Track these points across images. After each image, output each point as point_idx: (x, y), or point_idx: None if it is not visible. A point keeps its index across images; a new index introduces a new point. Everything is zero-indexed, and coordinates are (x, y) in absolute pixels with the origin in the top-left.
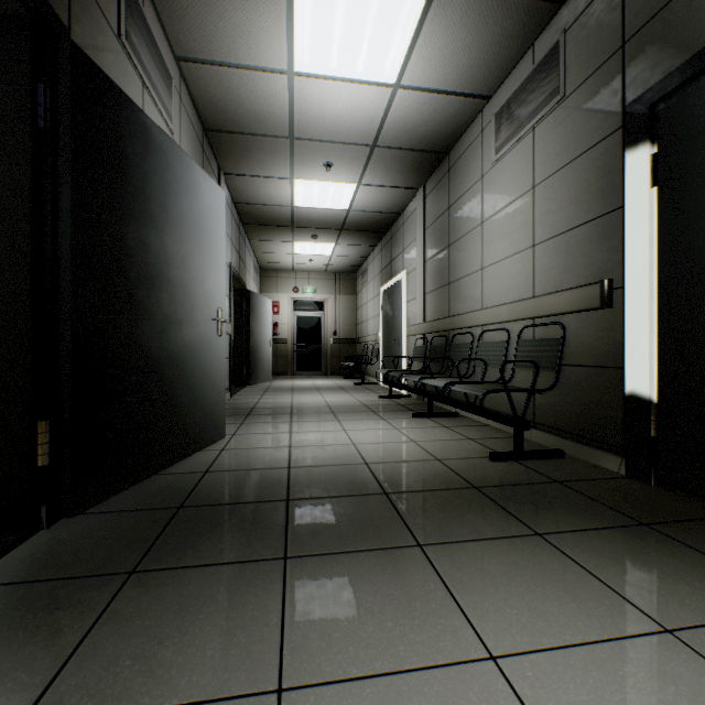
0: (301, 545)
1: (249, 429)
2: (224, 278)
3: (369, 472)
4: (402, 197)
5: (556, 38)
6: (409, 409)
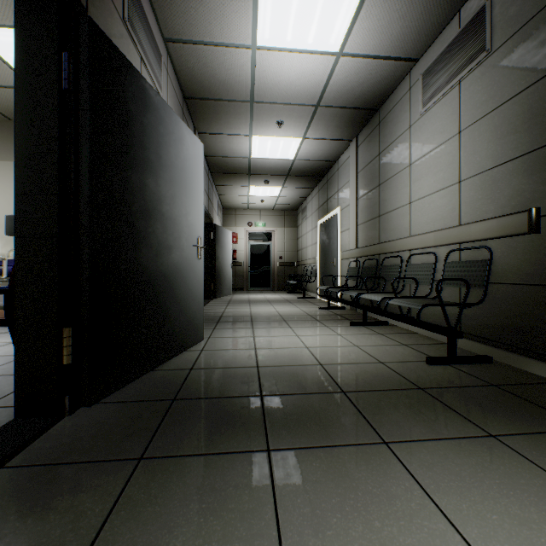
0: (280, 439)
1: (220, 333)
2: (202, 212)
3: (325, 372)
4: (338, 148)
5: (483, 2)
6: (346, 318)
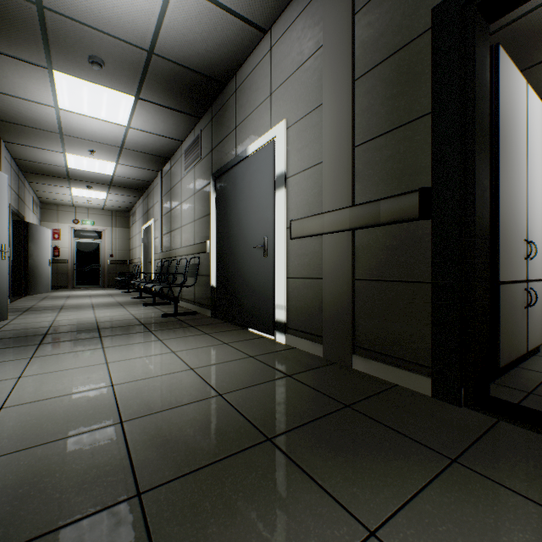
0: (48, 341)
1: (26, 316)
2: (7, 225)
3: (96, 324)
4: (150, 174)
5: (199, 132)
6: (146, 303)
